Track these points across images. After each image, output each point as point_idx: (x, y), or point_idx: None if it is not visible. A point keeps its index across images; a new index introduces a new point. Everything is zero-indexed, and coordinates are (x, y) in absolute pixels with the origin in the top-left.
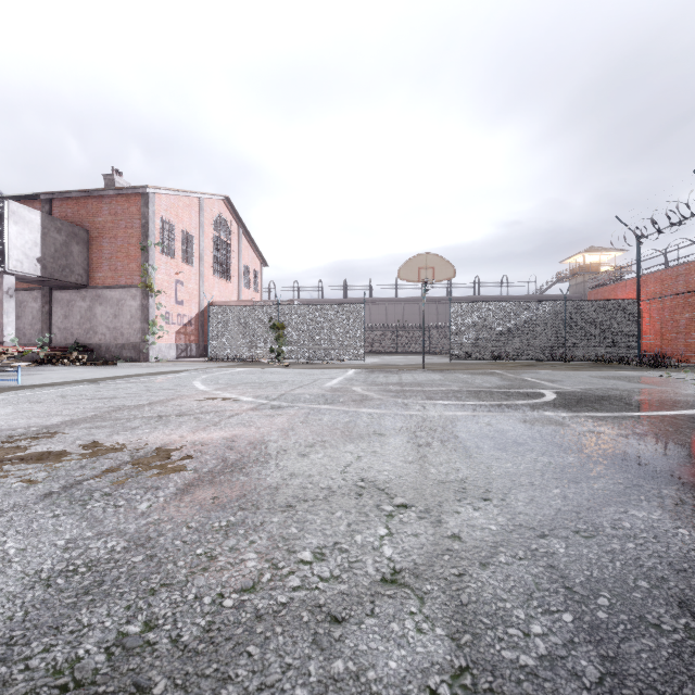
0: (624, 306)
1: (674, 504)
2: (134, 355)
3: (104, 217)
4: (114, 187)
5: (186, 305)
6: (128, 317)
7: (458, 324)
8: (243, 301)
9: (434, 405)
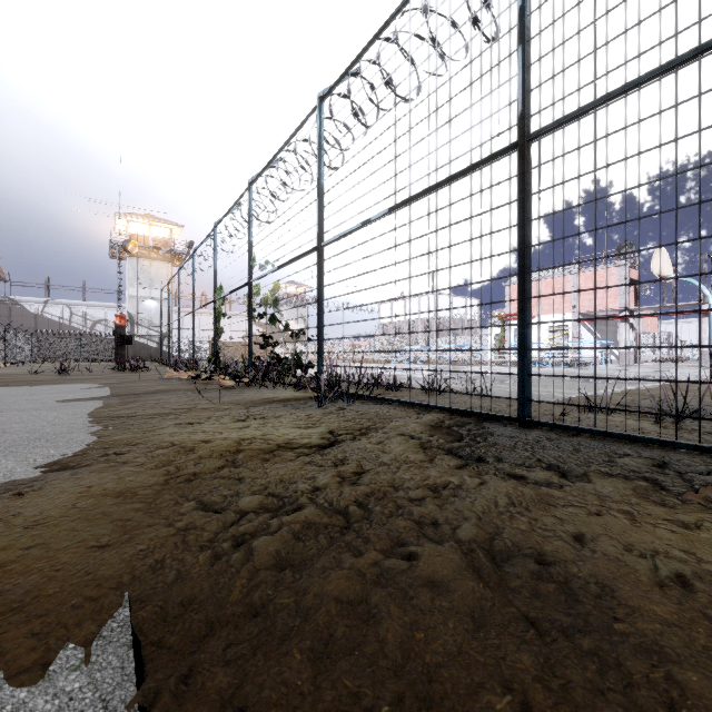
0: None
1: None
2: None
3: None
4: None
5: None
6: None
7: None
8: None
9: None
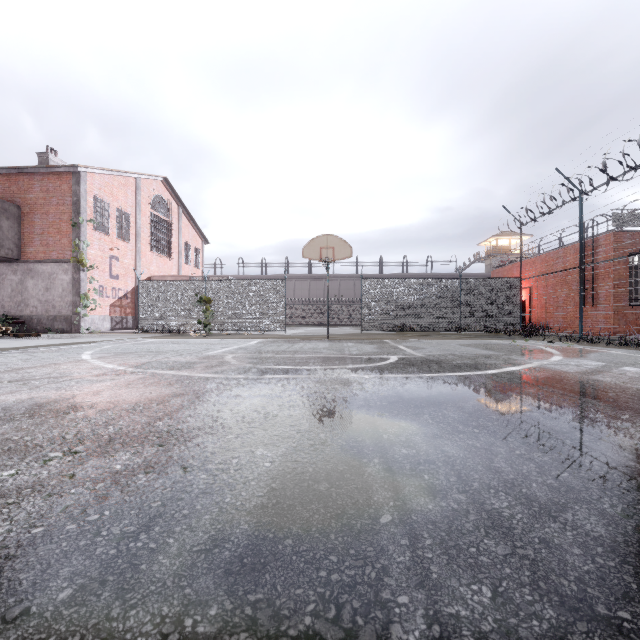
0: (510, 284)
1: (311, 444)
2: (65, 327)
3: (36, 194)
4: (45, 165)
5: (121, 279)
6: (60, 290)
7: (369, 298)
8: (180, 276)
9: (270, 370)
